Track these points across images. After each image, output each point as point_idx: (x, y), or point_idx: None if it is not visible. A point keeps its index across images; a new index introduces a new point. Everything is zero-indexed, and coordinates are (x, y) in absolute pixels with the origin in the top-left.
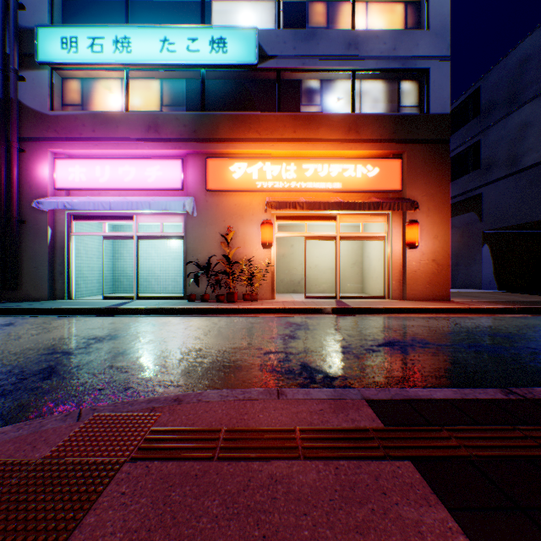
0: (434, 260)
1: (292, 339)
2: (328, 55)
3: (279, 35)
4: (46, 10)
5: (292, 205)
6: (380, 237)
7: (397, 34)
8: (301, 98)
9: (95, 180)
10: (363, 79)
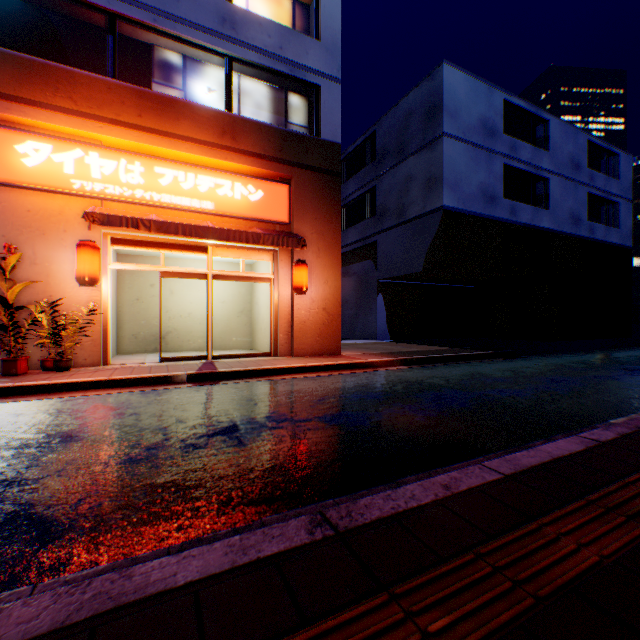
0: (325, 309)
1: (64, 443)
2: (194, 22)
3: None
4: None
5: (133, 223)
6: (267, 278)
7: (285, 31)
8: (156, 71)
9: None
10: (245, 74)
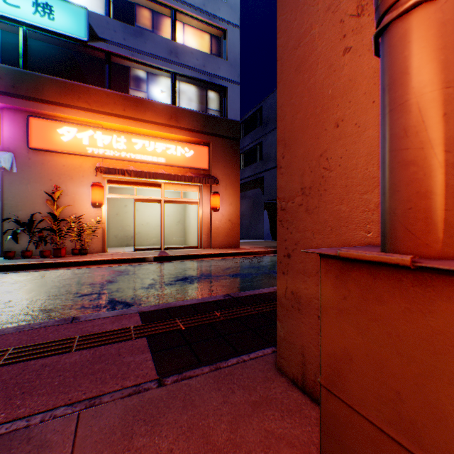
0: (230, 220)
1: (110, 283)
2: (154, 54)
3: (110, 22)
4: None
5: (122, 172)
6: (195, 202)
7: (206, 56)
8: (132, 82)
9: None
10: (183, 81)
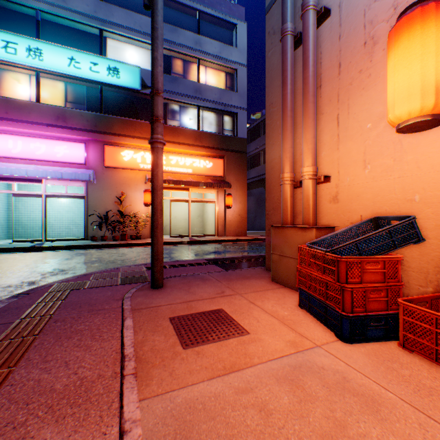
0: (240, 215)
1: (171, 253)
2: (185, 94)
3: None
4: None
5: (164, 181)
6: (213, 201)
7: (222, 91)
8: (168, 114)
9: (7, 150)
10: (204, 110)
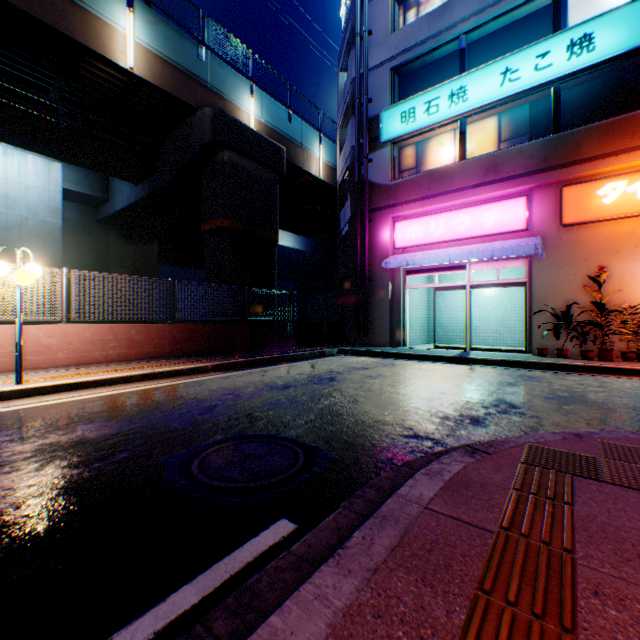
0: None
1: None
2: None
3: None
4: (386, 95)
5: None
6: None
7: None
8: None
9: (428, 235)
10: None
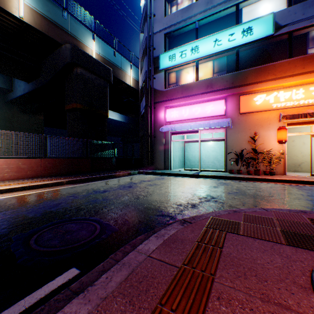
0: None
1: None
2: None
3: (290, 10)
4: (162, 47)
5: (303, 116)
6: None
7: None
8: (306, 44)
9: (181, 116)
10: None
